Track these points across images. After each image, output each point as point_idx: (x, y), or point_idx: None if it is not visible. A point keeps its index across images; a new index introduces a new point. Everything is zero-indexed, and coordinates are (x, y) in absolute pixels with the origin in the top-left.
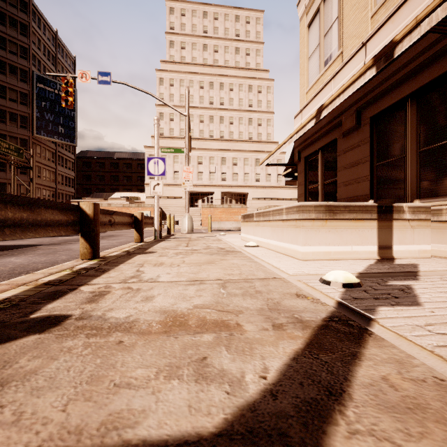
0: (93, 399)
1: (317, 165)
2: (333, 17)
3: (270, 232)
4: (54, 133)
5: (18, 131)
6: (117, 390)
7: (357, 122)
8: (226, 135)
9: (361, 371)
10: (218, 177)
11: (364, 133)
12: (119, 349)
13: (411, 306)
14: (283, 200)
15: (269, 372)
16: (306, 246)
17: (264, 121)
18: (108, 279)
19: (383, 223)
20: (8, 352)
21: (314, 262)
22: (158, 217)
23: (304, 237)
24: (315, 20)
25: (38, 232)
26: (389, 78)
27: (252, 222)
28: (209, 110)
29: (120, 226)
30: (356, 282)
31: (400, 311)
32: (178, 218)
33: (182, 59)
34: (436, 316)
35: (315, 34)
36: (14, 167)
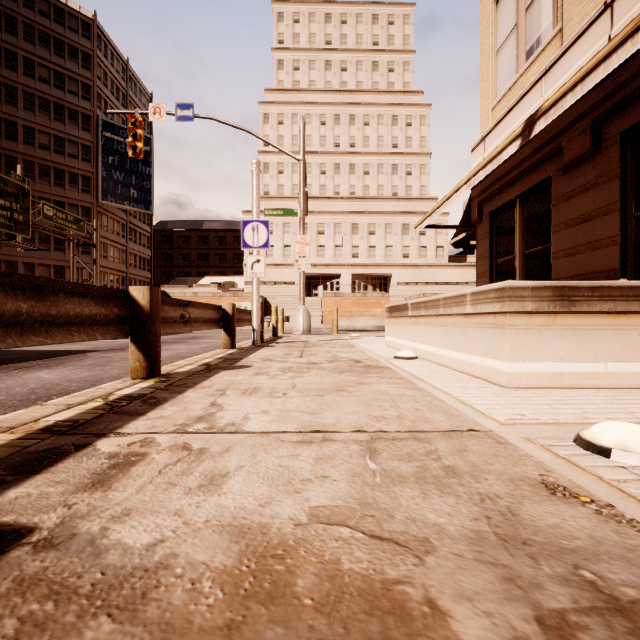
0: None
1: (512, 225)
2: None
3: (440, 336)
4: (124, 197)
5: (79, 197)
6: None
7: (593, 144)
8: (359, 190)
9: None
10: (348, 253)
11: (607, 161)
12: None
13: None
14: (445, 285)
15: None
16: (516, 361)
17: (415, 168)
18: (156, 421)
19: None
20: None
21: (534, 392)
22: (258, 311)
23: (512, 345)
24: None
25: (52, 336)
26: None
27: (405, 318)
28: (334, 156)
29: (200, 324)
30: None
31: None
32: (289, 312)
33: (295, 85)
34: None
35: (508, 10)
36: (73, 245)
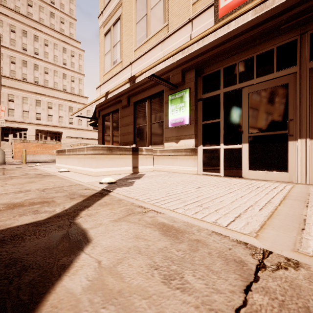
0: None
1: (109, 122)
2: (118, 39)
3: (77, 162)
4: None
5: None
6: None
7: (128, 103)
8: (41, 81)
9: (98, 202)
10: (33, 116)
11: (131, 109)
12: None
13: (129, 186)
14: (91, 140)
15: (66, 207)
16: (97, 168)
17: (76, 79)
18: None
19: (134, 156)
20: None
21: (101, 176)
22: None
23: (96, 163)
24: (108, 34)
25: None
26: (140, 86)
27: (64, 155)
28: (22, 55)
29: None
30: (114, 181)
31: (124, 188)
32: None
33: None
34: (134, 187)
35: (108, 42)
36: None
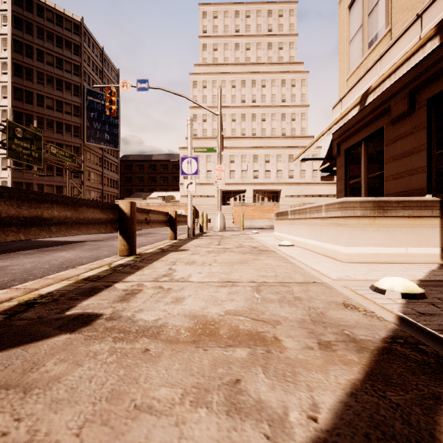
0: (110, 424)
1: (359, 158)
2: None
3: (307, 231)
4: (101, 139)
5: (72, 140)
6: (137, 414)
7: (410, 106)
8: (258, 132)
9: None
10: (250, 175)
11: (419, 117)
12: (144, 359)
13: None
14: (318, 197)
15: (320, 411)
16: (350, 246)
17: (298, 116)
18: (141, 276)
19: None
20: (38, 352)
21: (360, 265)
22: (191, 215)
23: (347, 236)
24: None
25: (81, 230)
26: None
27: (286, 220)
28: (241, 109)
29: (155, 224)
30: (420, 292)
31: None
32: (211, 216)
33: (215, 61)
34: None
35: (357, 15)
36: (69, 172)
